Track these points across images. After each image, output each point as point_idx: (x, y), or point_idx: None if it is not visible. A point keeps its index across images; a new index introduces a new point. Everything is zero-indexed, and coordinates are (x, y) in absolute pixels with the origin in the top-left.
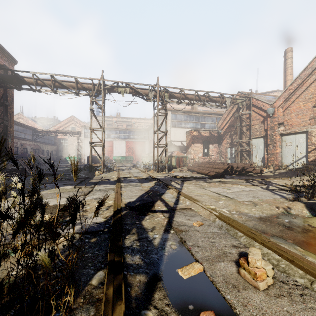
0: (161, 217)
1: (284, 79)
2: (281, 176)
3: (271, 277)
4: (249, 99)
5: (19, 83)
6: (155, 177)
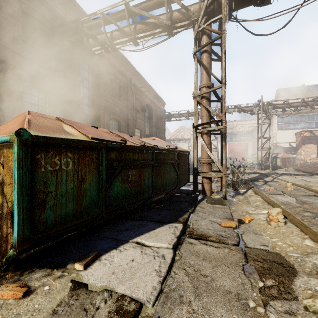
0: (261, 182)
1: None
2: None
3: (293, 188)
4: None
5: (171, 118)
6: (259, 172)
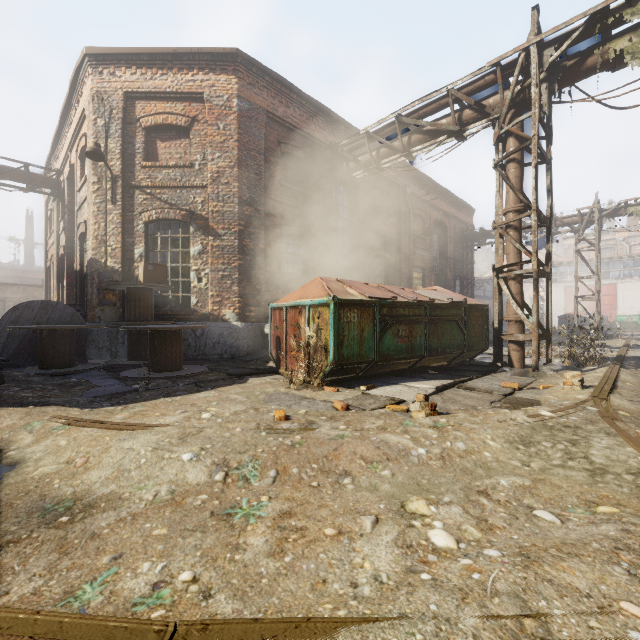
0: None
1: None
2: None
3: None
4: None
5: (485, 239)
6: None
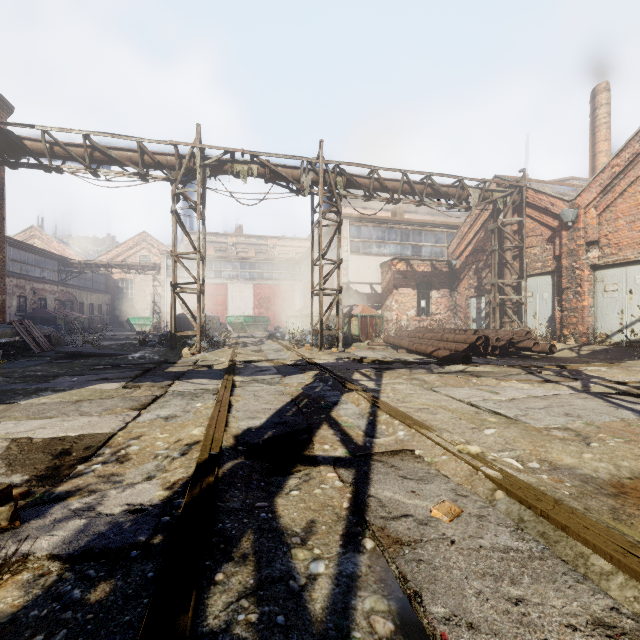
0: (333, 482)
1: (591, 150)
2: (596, 359)
3: None
4: (519, 191)
5: (13, 152)
6: (315, 363)
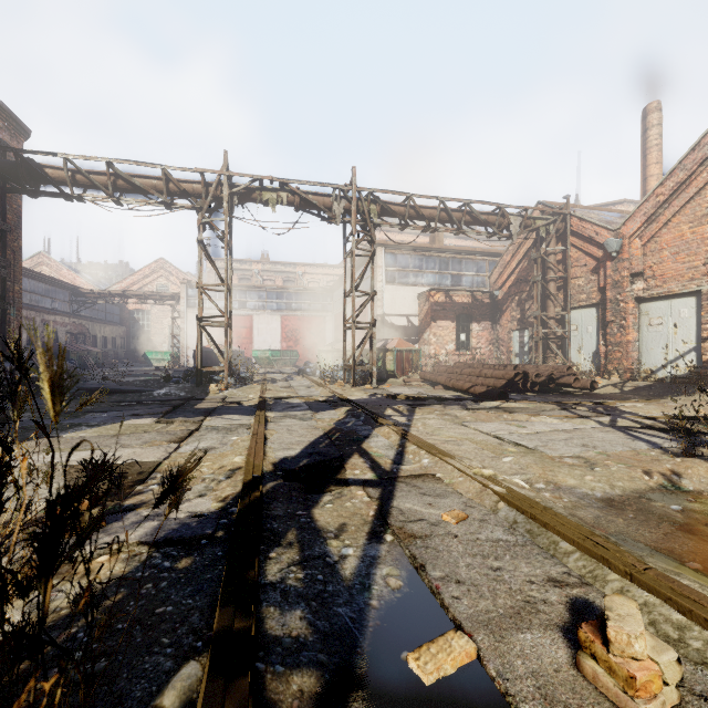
0: (362, 498)
1: (642, 173)
2: (638, 395)
3: (673, 686)
4: (563, 219)
5: (33, 181)
6: (347, 399)
